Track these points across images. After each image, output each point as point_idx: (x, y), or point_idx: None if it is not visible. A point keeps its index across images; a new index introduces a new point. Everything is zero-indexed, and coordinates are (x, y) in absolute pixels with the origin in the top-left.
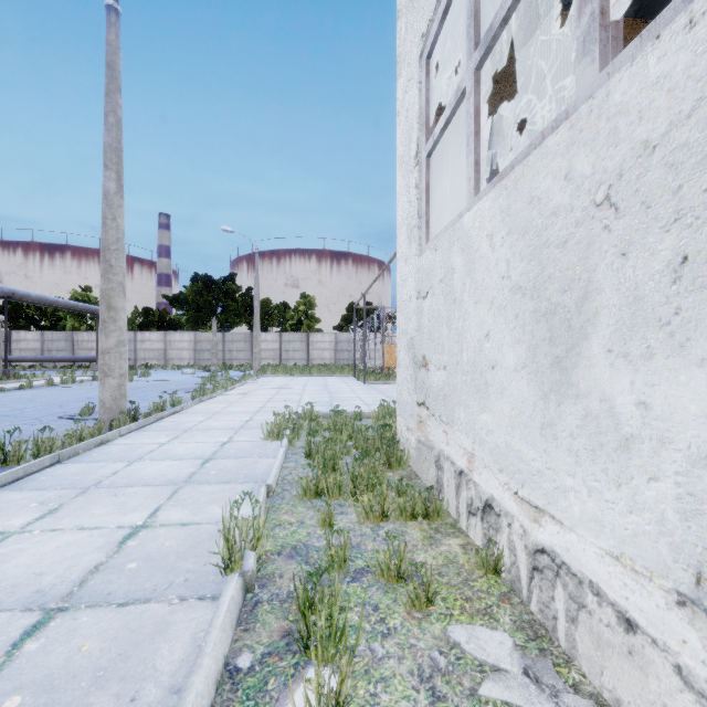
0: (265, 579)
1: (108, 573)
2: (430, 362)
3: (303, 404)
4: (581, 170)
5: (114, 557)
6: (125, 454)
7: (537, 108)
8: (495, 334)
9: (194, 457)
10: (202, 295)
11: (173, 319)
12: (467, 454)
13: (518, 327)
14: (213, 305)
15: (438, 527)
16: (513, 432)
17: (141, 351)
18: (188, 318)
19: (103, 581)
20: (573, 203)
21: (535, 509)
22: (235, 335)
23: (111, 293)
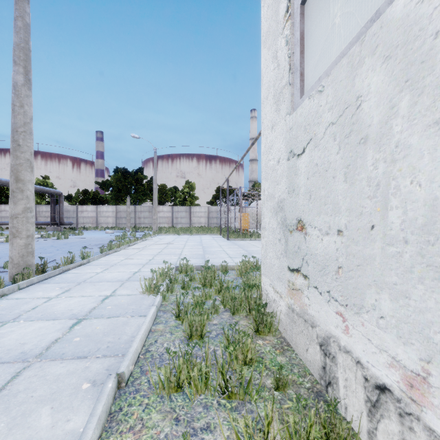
0: None
1: None
2: (309, 226)
3: (182, 257)
4: None
5: None
6: (6, 312)
7: None
8: None
9: (69, 316)
10: (121, 181)
11: (103, 197)
12: (404, 371)
13: None
14: (128, 188)
15: None
16: None
17: (81, 218)
18: (112, 196)
19: None
20: None
21: None
22: (143, 207)
23: (18, 167)
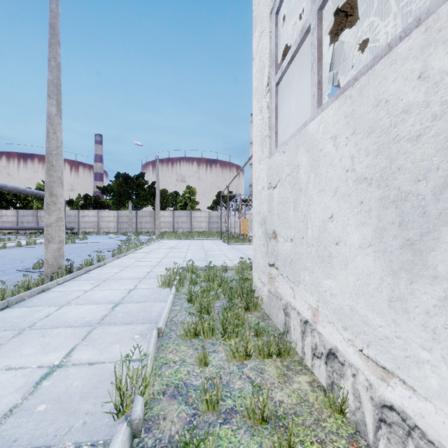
0: (151, 421)
1: (19, 417)
2: (279, 235)
3: (187, 260)
4: (440, 67)
5: (28, 398)
6: (58, 299)
7: (350, 56)
8: (339, 216)
9: (108, 302)
10: (122, 186)
11: (104, 202)
12: (312, 309)
13: (363, 211)
14: (130, 193)
15: (288, 364)
16: (357, 299)
17: (83, 223)
18: (113, 201)
19: (13, 426)
20: (430, 99)
21: (382, 369)
22: (144, 212)
23: (52, 184)
